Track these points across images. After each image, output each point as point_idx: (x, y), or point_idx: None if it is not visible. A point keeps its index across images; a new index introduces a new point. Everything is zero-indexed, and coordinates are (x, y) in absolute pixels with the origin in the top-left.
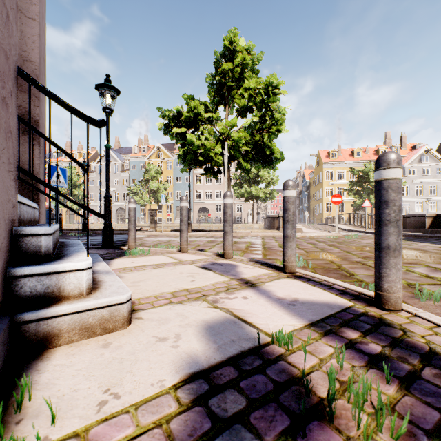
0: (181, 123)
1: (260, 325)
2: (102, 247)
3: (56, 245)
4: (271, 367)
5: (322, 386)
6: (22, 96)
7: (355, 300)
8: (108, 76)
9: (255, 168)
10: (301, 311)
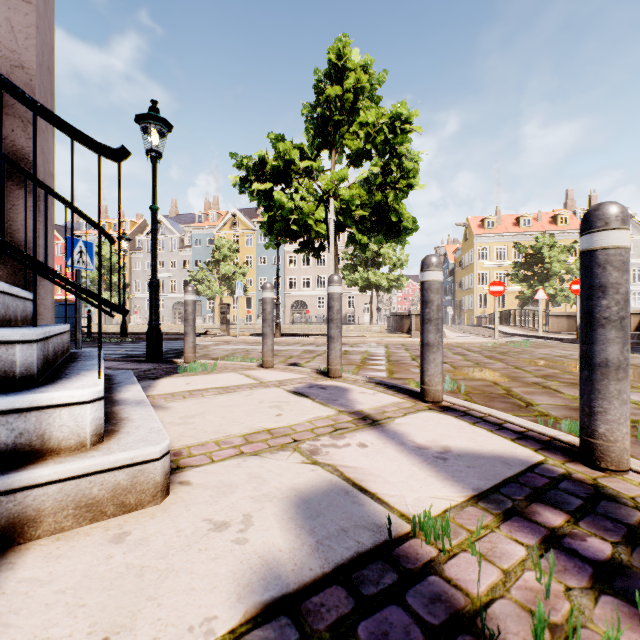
0: (265, 176)
1: (389, 498)
2: (145, 359)
3: (59, 359)
4: (415, 589)
5: (517, 637)
6: (9, 123)
7: (546, 450)
8: (154, 102)
9: (374, 242)
10: (458, 470)
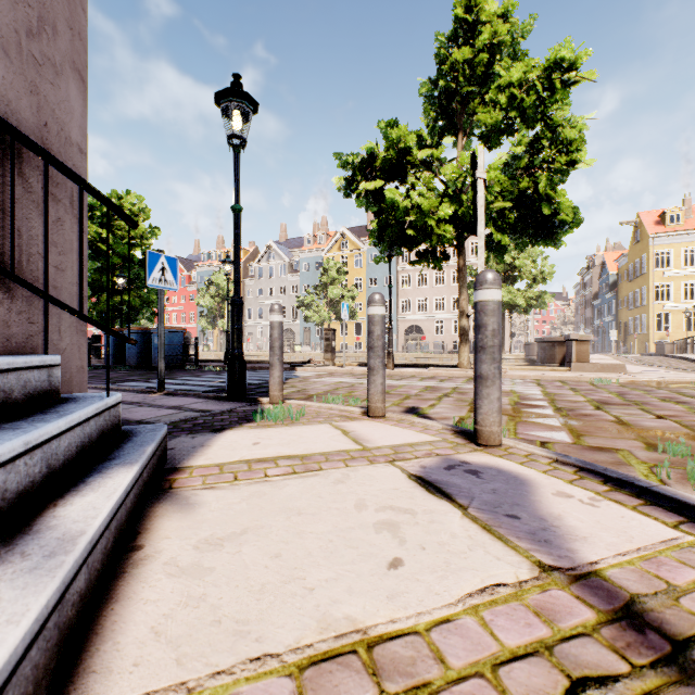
0: (375, 173)
1: None
2: (226, 396)
3: None
4: None
5: None
6: None
7: None
8: (237, 76)
9: (515, 247)
10: None
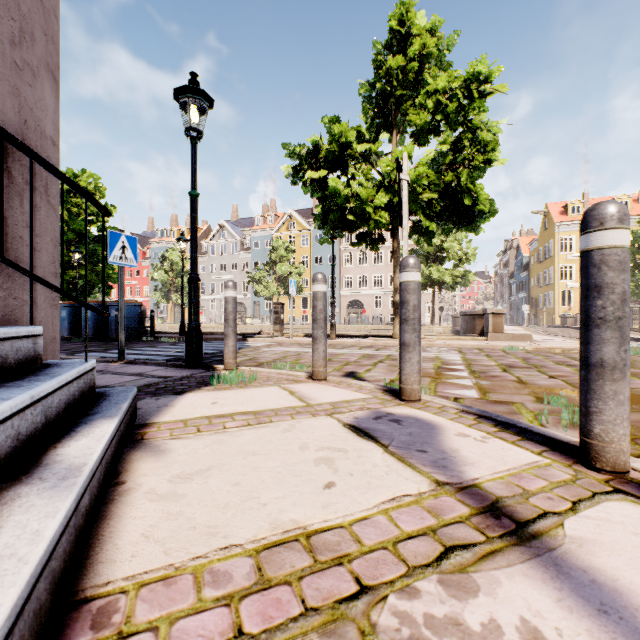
0: (319, 163)
1: None
2: (184, 364)
3: None
4: None
5: None
6: None
7: None
8: (194, 74)
9: (442, 232)
10: None
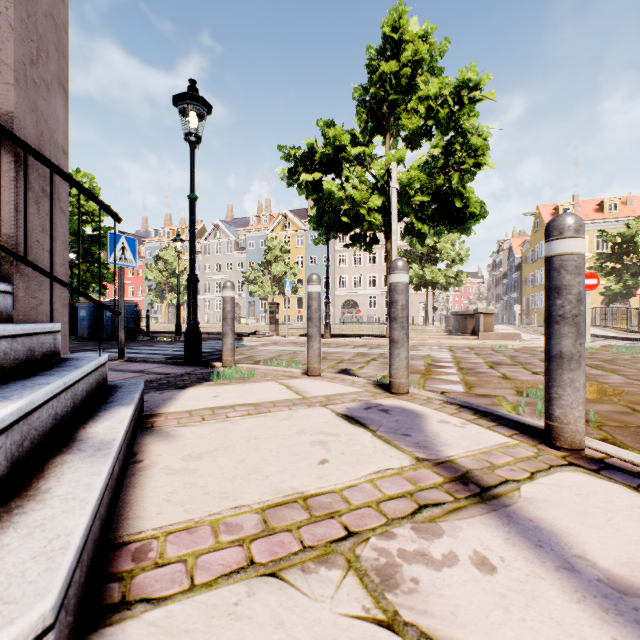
0: (314, 166)
1: None
2: (183, 361)
3: (3, 373)
4: None
5: None
6: None
7: None
8: (193, 81)
9: (434, 233)
10: None
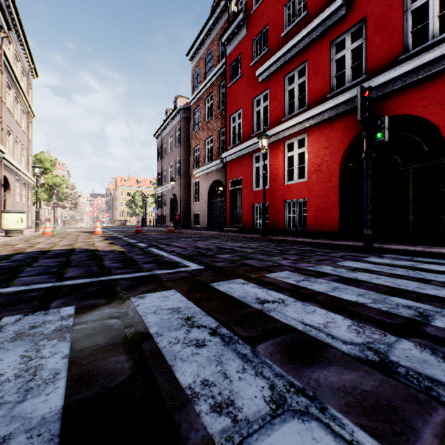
0: None
1: None
2: None
3: None
4: None
5: None
6: None
7: None
8: None
9: None
10: None
